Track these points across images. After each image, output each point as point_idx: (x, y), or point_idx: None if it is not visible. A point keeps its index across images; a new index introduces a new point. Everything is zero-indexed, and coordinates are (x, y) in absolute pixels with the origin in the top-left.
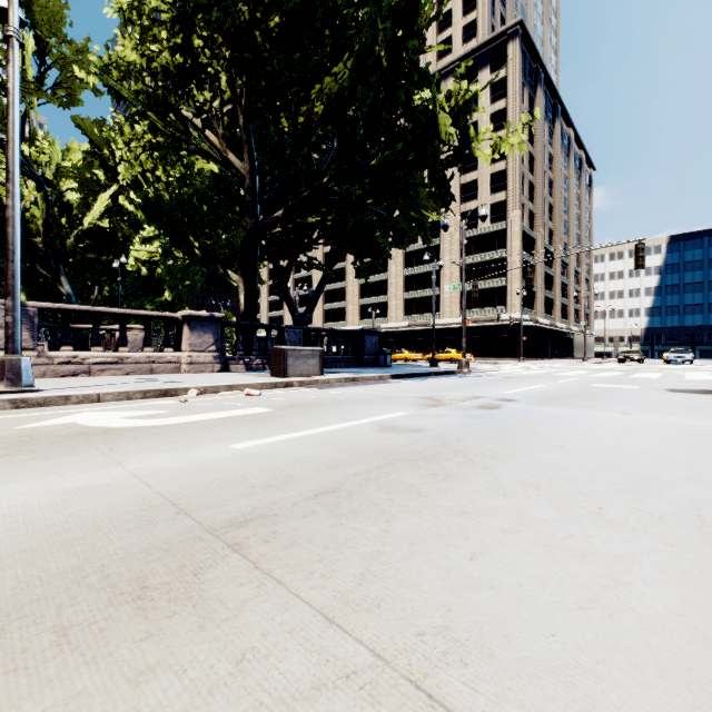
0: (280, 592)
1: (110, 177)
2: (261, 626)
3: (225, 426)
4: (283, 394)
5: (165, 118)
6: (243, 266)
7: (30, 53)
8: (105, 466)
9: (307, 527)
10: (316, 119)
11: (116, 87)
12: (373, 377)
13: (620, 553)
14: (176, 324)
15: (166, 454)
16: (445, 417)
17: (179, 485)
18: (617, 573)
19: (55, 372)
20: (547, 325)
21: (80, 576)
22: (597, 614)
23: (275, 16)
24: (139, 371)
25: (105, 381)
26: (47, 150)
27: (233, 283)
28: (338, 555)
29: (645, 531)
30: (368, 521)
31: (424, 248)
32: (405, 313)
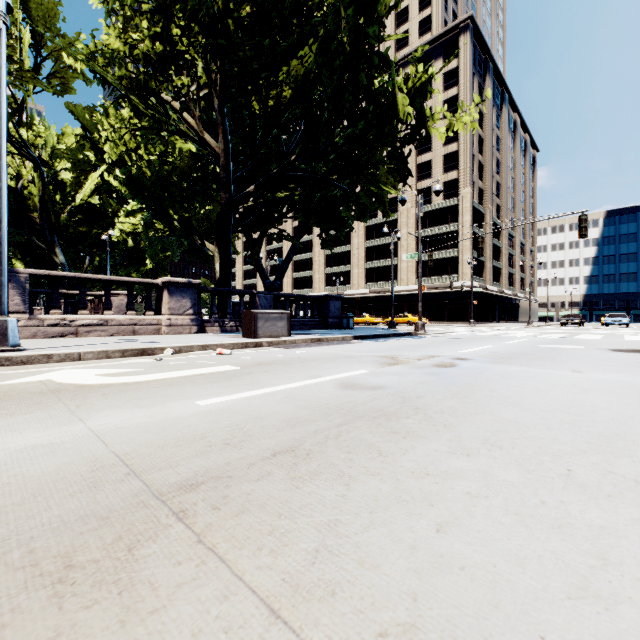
0: (222, 573)
1: (100, 158)
2: (193, 622)
3: (193, 383)
4: (252, 353)
5: (146, 101)
6: (218, 237)
7: (27, 46)
8: (67, 423)
9: (261, 491)
10: (285, 102)
11: (101, 72)
12: (336, 338)
13: (601, 524)
14: (157, 289)
15: (130, 411)
16: (404, 375)
17: (136, 443)
18: (603, 550)
19: (44, 333)
20: (495, 292)
21: (2, 551)
22: (591, 607)
23: (246, 6)
24: (122, 332)
25: (89, 341)
26: (43, 134)
27: (209, 252)
28: (291, 526)
29: (623, 497)
30: (326, 484)
31: (383, 222)
32: (366, 281)
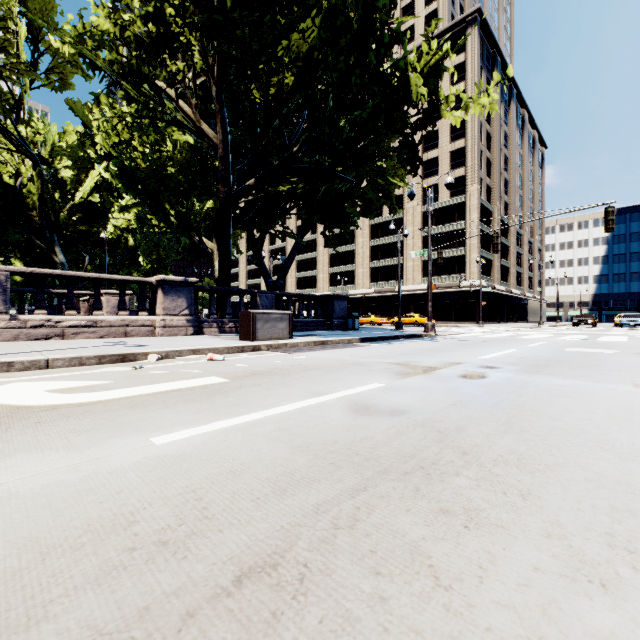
0: None
1: (100, 155)
2: None
3: (162, 404)
4: (247, 359)
5: (139, 88)
6: (217, 234)
7: (23, 38)
8: None
9: None
10: (287, 90)
11: (89, 55)
12: (342, 341)
13: None
14: (151, 288)
15: (51, 456)
16: (428, 391)
17: (8, 540)
18: None
19: (27, 335)
20: (503, 291)
21: None
22: None
23: None
24: (113, 334)
25: (72, 344)
26: (42, 131)
27: (208, 250)
28: None
29: None
30: None
31: (388, 221)
32: (371, 280)
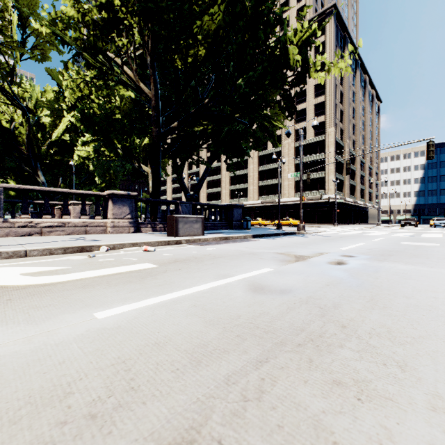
0: None
1: (70, 107)
2: None
3: (107, 284)
4: (172, 250)
5: (95, 57)
6: (151, 161)
7: (15, 25)
8: None
9: None
10: (200, 60)
11: (59, 33)
12: (239, 237)
13: None
14: (104, 200)
15: (12, 328)
16: (306, 274)
17: None
18: None
19: (15, 232)
20: (352, 202)
21: None
22: None
23: None
24: (77, 232)
25: (46, 239)
26: (29, 90)
27: (144, 172)
28: None
29: None
30: None
31: (271, 153)
32: (259, 194)
